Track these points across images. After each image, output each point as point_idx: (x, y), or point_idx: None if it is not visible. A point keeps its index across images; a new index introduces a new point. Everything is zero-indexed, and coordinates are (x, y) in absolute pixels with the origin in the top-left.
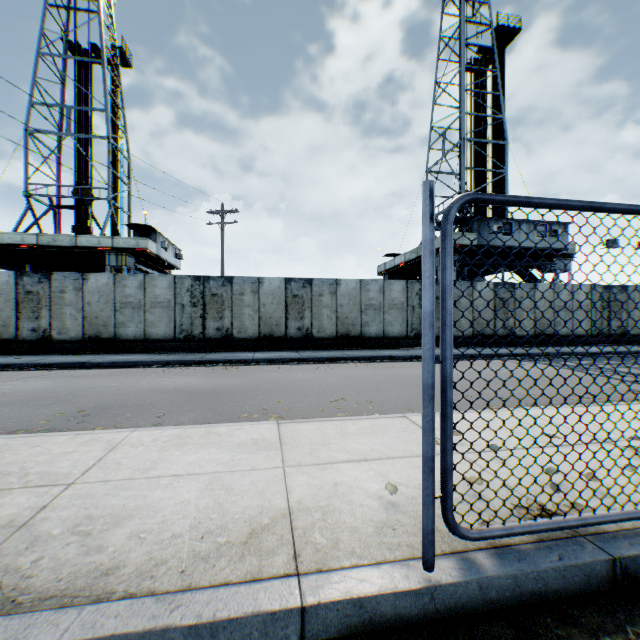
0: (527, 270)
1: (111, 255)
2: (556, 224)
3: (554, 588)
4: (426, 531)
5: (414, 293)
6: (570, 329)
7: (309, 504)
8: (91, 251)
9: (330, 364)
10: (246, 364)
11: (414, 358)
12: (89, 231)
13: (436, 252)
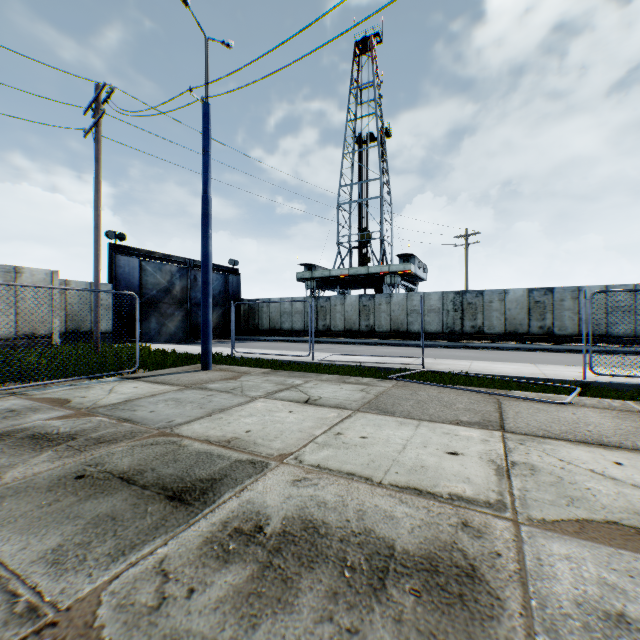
0: None
1: (387, 277)
2: None
3: (624, 389)
4: (582, 371)
5: None
6: None
7: (549, 373)
8: (376, 276)
9: (568, 353)
10: (498, 350)
11: None
12: (368, 261)
13: None
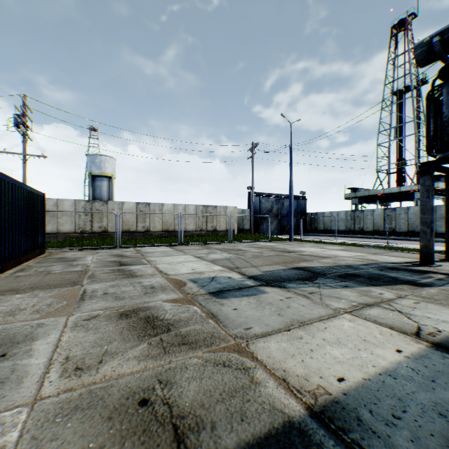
0: None
1: (416, 193)
2: None
3: None
4: None
5: None
6: None
7: None
8: (406, 193)
9: None
10: None
11: None
12: (403, 181)
13: None
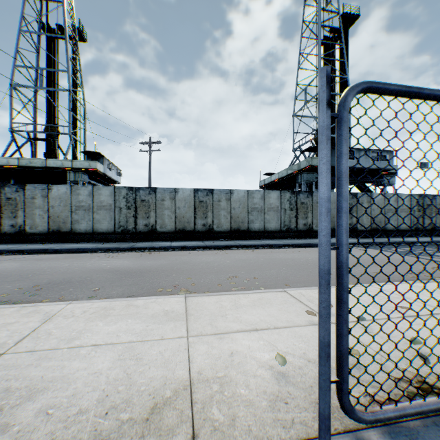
0: (364, 184)
1: (71, 173)
2: (385, 151)
3: None
4: (323, 416)
5: (286, 200)
6: (396, 225)
7: (208, 375)
8: (57, 170)
9: (226, 250)
10: (165, 250)
11: (286, 246)
12: (56, 156)
13: (301, 171)
